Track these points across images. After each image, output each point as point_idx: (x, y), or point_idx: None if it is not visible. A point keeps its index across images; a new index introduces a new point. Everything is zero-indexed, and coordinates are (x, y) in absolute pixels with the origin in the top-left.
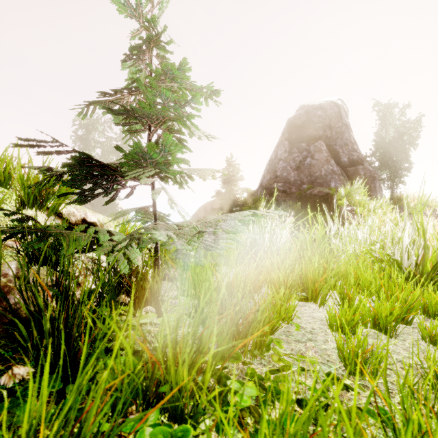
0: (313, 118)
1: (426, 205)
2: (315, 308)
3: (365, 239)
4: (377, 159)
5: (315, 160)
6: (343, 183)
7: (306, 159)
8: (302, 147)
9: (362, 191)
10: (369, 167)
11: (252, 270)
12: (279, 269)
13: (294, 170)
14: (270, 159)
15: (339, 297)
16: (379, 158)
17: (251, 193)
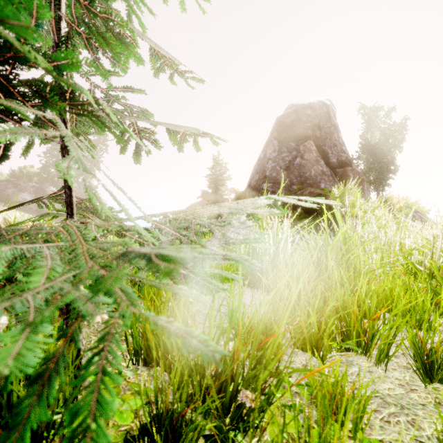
0: (303, 118)
1: (410, 208)
2: (371, 370)
3: (386, 244)
4: (364, 161)
5: (304, 160)
6: (332, 184)
7: (296, 159)
8: (291, 147)
9: (356, 192)
10: (357, 168)
11: (280, 328)
12: (308, 302)
13: (284, 170)
14: (259, 159)
15: (413, 350)
16: (366, 160)
17: (239, 194)
